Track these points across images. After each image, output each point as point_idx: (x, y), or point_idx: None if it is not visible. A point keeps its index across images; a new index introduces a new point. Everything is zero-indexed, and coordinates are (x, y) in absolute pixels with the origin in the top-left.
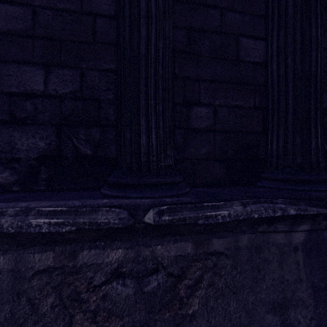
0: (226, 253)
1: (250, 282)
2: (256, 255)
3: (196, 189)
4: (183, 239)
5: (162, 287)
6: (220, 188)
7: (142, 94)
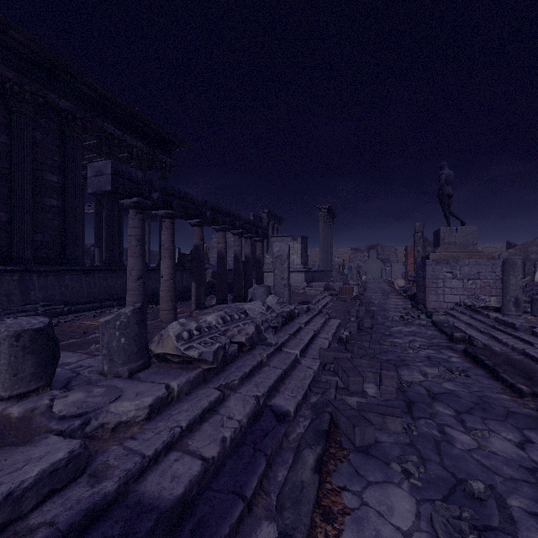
0: None
1: None
2: None
3: None
4: None
5: None
6: None
7: None
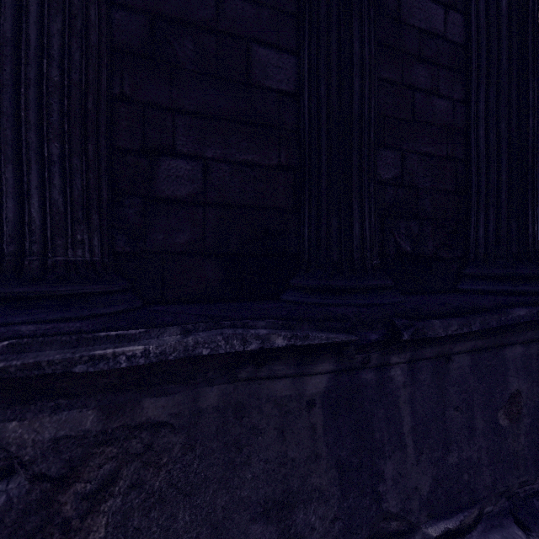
0: (172, 422)
1: (221, 471)
2: (235, 422)
3: (153, 308)
4: (76, 404)
5: (18, 505)
6: (203, 305)
7: (7, 117)
